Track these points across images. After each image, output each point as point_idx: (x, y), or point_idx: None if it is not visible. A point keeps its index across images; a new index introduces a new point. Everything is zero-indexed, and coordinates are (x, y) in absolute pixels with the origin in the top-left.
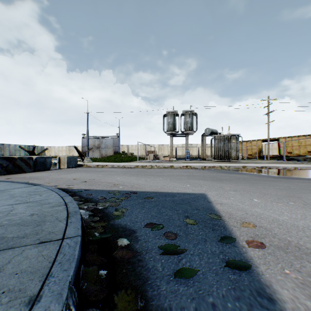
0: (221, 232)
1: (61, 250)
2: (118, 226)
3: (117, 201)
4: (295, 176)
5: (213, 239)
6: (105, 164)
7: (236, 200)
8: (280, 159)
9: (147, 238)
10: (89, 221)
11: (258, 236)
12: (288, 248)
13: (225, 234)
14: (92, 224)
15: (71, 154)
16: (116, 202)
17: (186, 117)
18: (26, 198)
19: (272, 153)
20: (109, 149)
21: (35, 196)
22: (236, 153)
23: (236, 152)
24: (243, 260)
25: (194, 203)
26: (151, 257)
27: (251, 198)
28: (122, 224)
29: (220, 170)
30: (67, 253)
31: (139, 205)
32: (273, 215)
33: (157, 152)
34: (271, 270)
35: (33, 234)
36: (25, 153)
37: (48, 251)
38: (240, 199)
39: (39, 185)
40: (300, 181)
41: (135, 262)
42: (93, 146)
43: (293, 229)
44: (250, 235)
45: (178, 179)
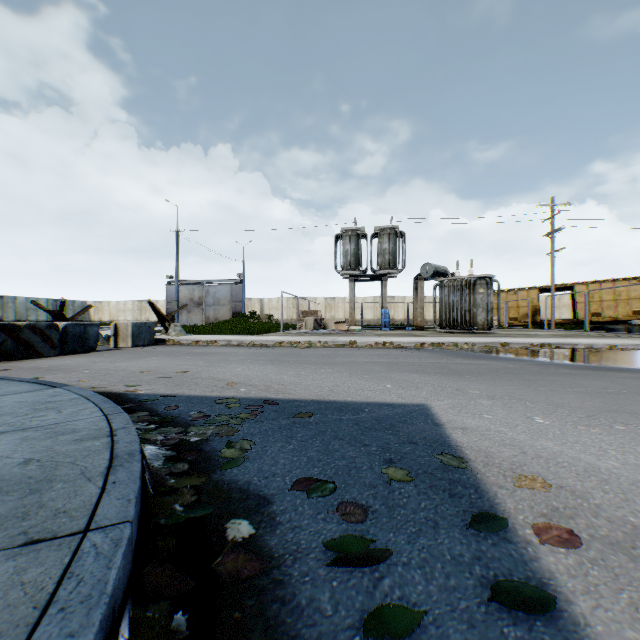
0: (470, 501)
1: (74, 568)
2: (230, 487)
3: (233, 423)
4: (615, 364)
5: (454, 522)
6: (213, 338)
7: (497, 421)
8: (576, 328)
9: (298, 518)
10: (164, 474)
11: (560, 513)
12: (637, 546)
13: (480, 507)
14: (169, 481)
15: (143, 318)
16: (230, 426)
17: (383, 240)
18: (25, 420)
19: (560, 315)
20: (223, 307)
21: (46, 412)
22: (487, 315)
23: (486, 314)
24: (532, 580)
25: (404, 428)
26: (306, 574)
27: (529, 416)
28: (239, 482)
29: (455, 352)
30: (89, 576)
31: (282, 433)
32: (585, 456)
33: (323, 314)
34: (608, 613)
35: (15, 519)
36: (47, 315)
37: (41, 571)
38: (505, 418)
39: (61, 386)
40: (628, 377)
41: (267, 589)
42: (189, 300)
43: (636, 494)
44: (541, 510)
45: (366, 372)
